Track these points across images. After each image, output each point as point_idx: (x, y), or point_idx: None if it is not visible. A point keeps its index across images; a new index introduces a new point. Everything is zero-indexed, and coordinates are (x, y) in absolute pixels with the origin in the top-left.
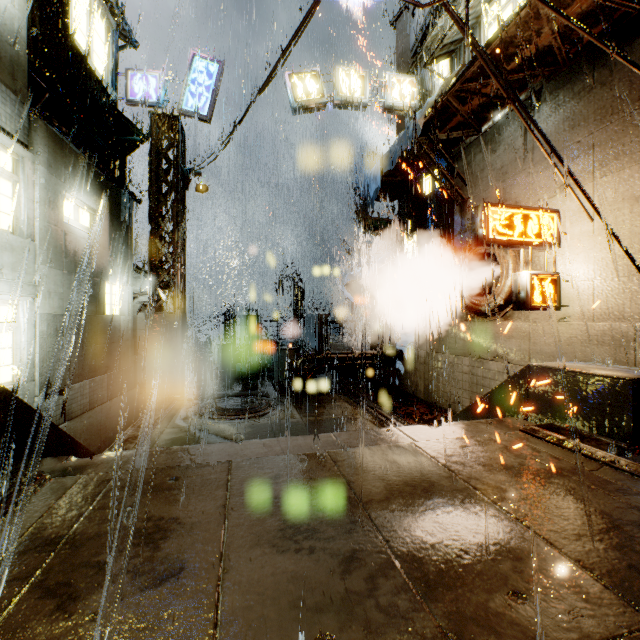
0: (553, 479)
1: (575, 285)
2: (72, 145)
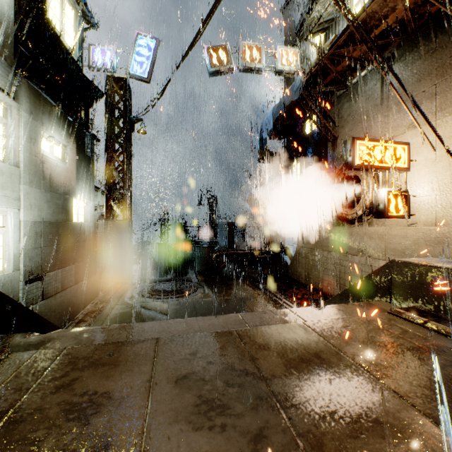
0: (423, 357)
1: (421, 199)
2: (48, 98)
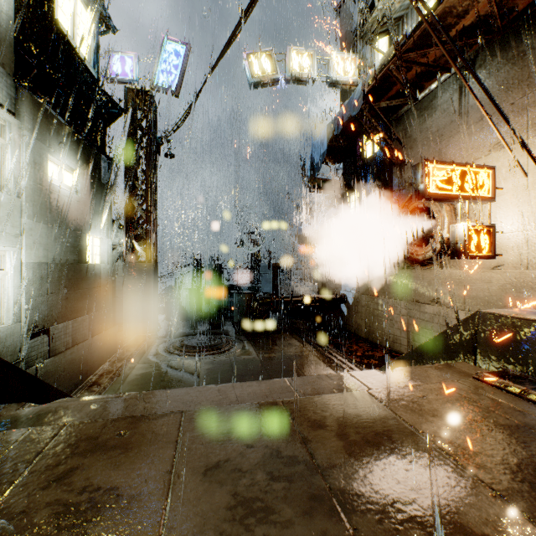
0: (525, 439)
1: (509, 236)
2: (56, 114)
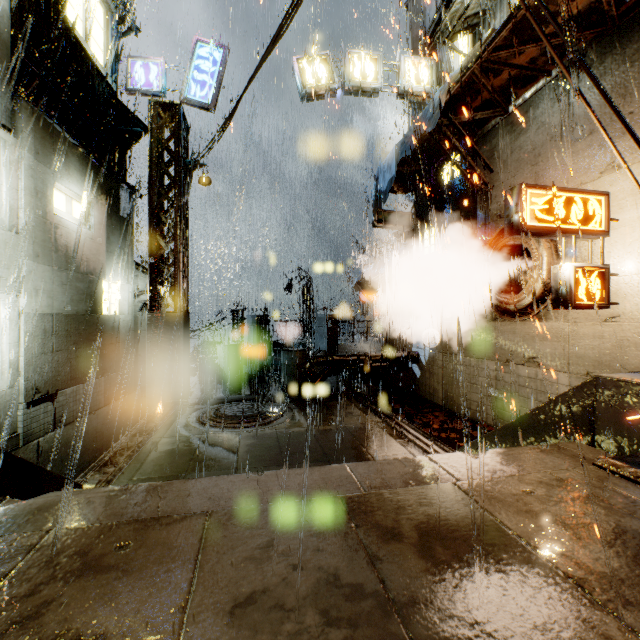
0: None
1: (626, 279)
2: (62, 131)
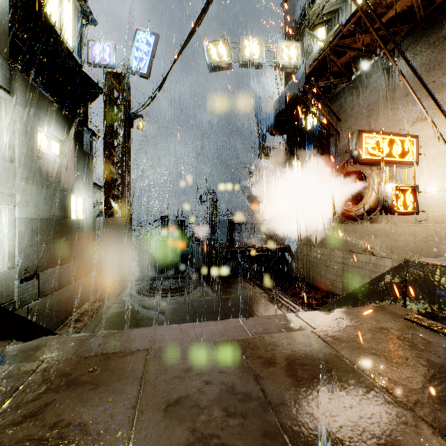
0: None
1: (430, 195)
2: (44, 92)
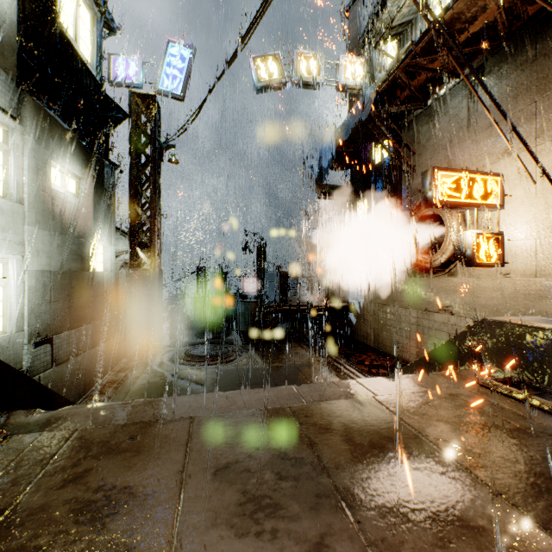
0: (525, 441)
1: (518, 243)
2: (59, 119)
